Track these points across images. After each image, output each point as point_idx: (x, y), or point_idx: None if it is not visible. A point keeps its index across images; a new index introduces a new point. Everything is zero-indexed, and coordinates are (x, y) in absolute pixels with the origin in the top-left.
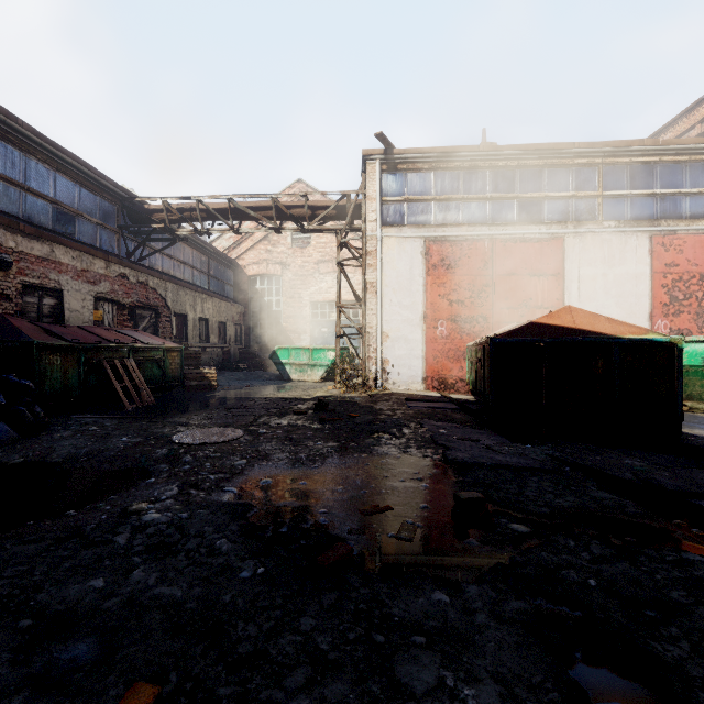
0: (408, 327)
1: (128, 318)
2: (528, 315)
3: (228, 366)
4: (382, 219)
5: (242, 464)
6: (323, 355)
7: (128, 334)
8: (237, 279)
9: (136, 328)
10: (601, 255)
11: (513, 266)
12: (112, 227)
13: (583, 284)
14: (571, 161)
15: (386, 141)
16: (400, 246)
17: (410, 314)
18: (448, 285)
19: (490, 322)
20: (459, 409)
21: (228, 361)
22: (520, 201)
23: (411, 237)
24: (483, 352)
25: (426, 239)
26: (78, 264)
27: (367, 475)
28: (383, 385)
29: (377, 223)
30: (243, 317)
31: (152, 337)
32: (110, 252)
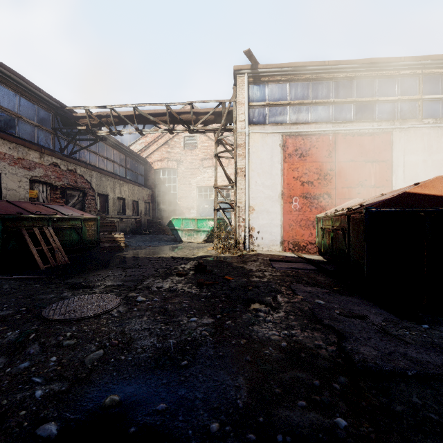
0: (269, 202)
1: (60, 196)
2: (363, 192)
3: (139, 231)
4: (249, 119)
5: (95, 359)
6: (205, 224)
7: (52, 208)
8: (146, 172)
9: (67, 204)
10: (421, 145)
11: (351, 155)
12: (48, 128)
13: (407, 168)
14: (397, 72)
15: (253, 57)
16: (263, 140)
17: (271, 192)
18: (300, 169)
19: (333, 198)
20: (317, 270)
21: (139, 227)
22: (357, 104)
23: (272, 132)
24: (348, 222)
25: (283, 134)
26: (15, 154)
27: (251, 388)
28: (250, 247)
29: (246, 122)
30: (151, 197)
31: (74, 210)
32: (46, 147)
